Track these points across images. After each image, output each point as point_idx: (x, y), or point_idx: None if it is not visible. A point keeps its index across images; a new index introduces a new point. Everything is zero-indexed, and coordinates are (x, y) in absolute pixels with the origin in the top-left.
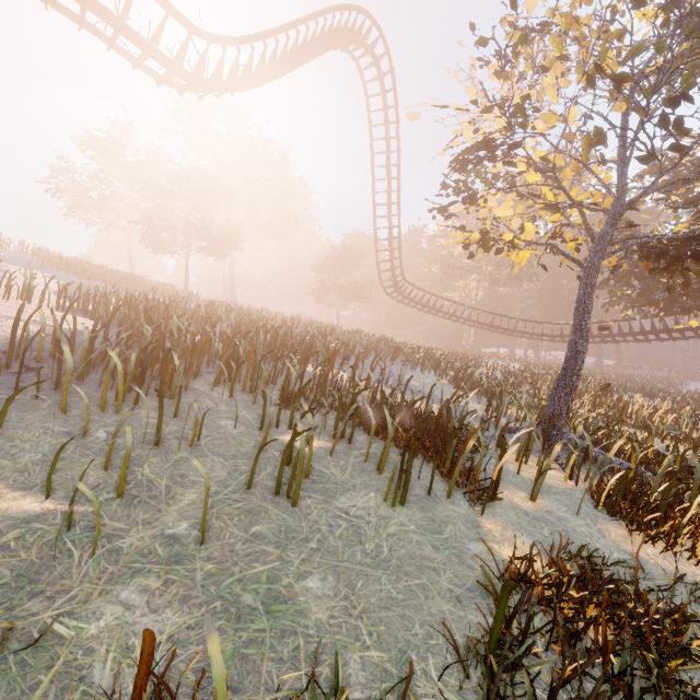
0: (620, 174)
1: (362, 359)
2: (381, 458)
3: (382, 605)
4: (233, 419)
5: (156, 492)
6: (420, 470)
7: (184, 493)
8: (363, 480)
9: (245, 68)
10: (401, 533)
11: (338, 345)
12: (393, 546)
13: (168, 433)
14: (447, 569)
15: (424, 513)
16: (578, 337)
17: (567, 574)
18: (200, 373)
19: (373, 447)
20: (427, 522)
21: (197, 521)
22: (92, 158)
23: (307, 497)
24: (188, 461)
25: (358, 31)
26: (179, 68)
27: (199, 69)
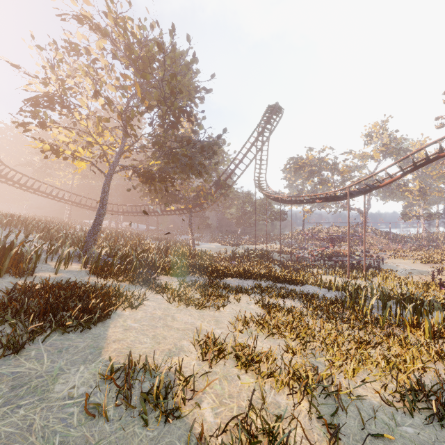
0: (123, 137)
1: None
2: None
3: None
4: None
5: None
6: None
7: None
8: None
9: None
10: None
11: None
12: None
13: None
14: None
15: None
16: (101, 207)
17: (49, 284)
18: None
19: None
20: None
21: None
22: None
23: None
24: None
25: None
26: None
27: None
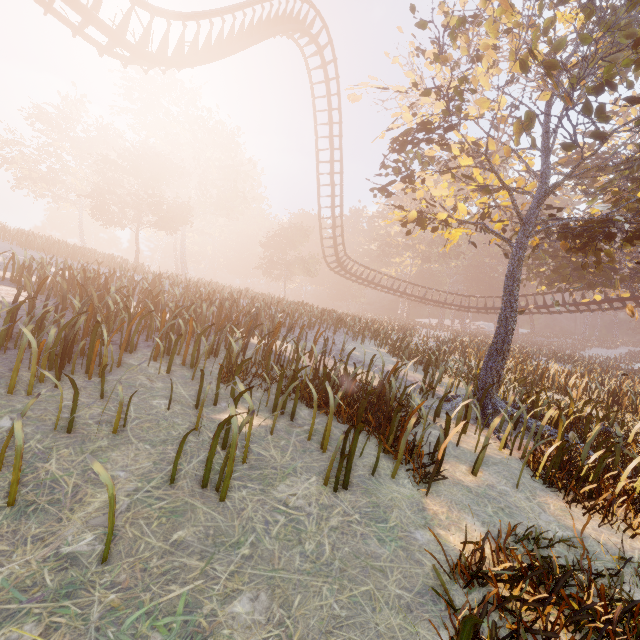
0: (544, 160)
1: (307, 330)
2: (323, 437)
3: (323, 628)
4: (168, 397)
5: (60, 495)
6: (363, 448)
7: (95, 494)
8: (305, 462)
9: (191, 45)
10: (345, 524)
11: (284, 316)
12: (335, 543)
13: (90, 417)
14: (395, 567)
15: (369, 497)
16: (507, 310)
17: (520, 567)
18: (138, 347)
19: (316, 423)
20: (371, 508)
21: (106, 530)
22: (41, 131)
23: (243, 487)
24: (108, 450)
25: (303, 20)
26: (122, 38)
27: (143, 41)
